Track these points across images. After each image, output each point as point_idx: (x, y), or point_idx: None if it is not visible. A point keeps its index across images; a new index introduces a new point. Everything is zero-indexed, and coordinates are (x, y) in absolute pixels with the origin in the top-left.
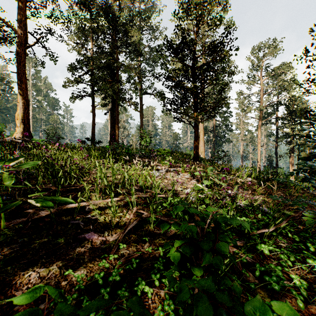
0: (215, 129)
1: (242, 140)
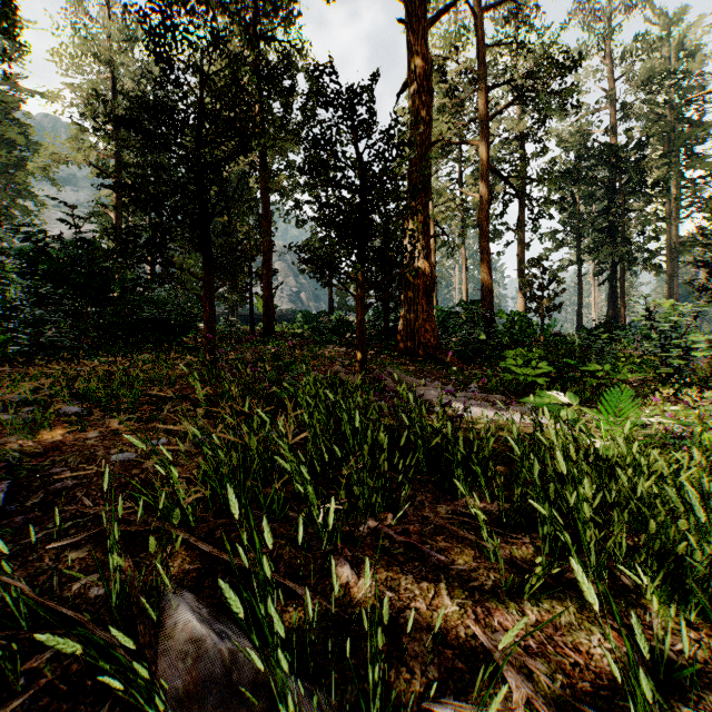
0: None
1: None
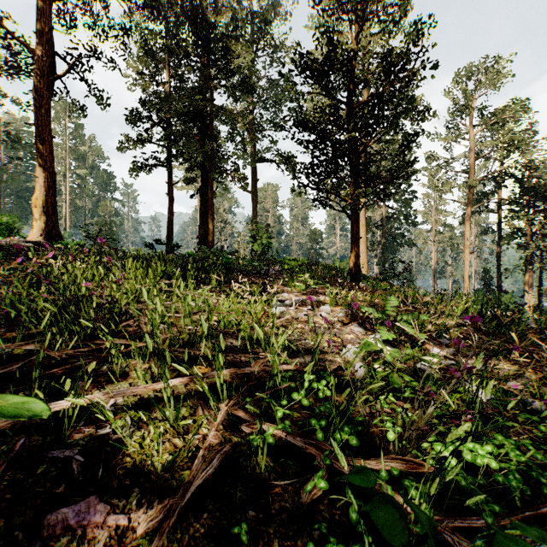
0: (385, 222)
1: (435, 243)
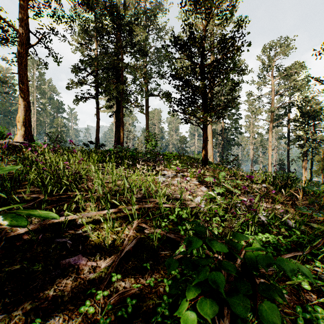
0: (223, 131)
1: (252, 144)
